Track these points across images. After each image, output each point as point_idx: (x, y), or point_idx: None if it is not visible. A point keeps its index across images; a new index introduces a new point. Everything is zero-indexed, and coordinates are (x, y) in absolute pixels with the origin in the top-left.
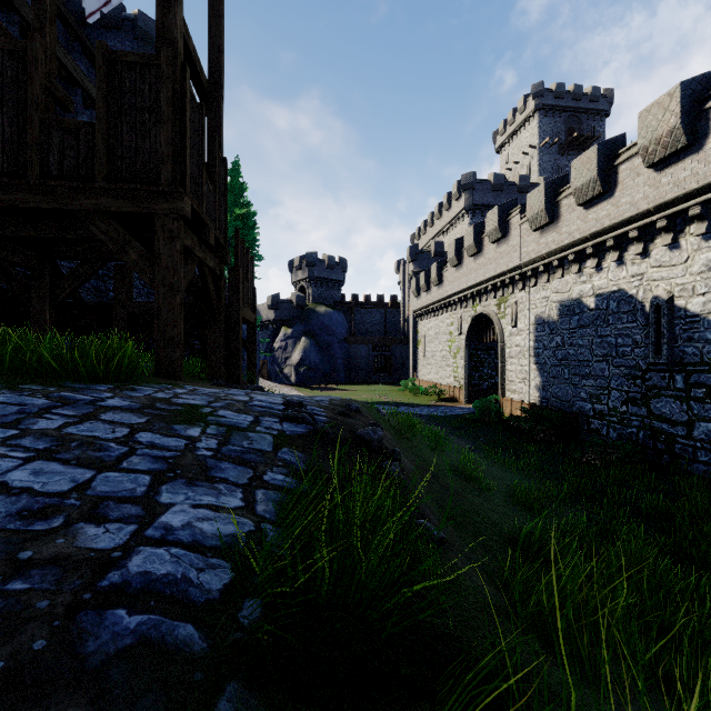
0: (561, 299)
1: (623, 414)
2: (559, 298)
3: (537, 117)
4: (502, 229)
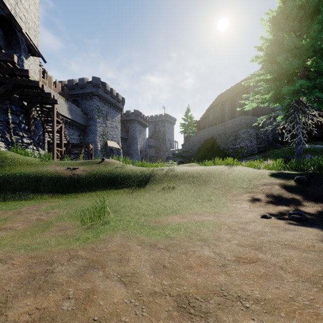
0: None
1: None
2: None
3: None
4: None
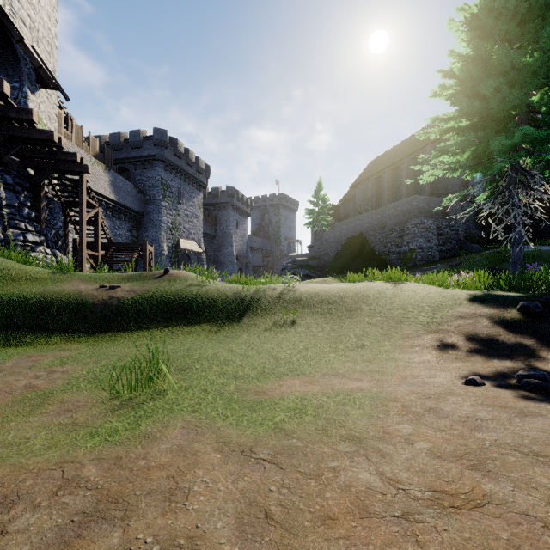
0: None
1: None
2: None
3: None
4: None
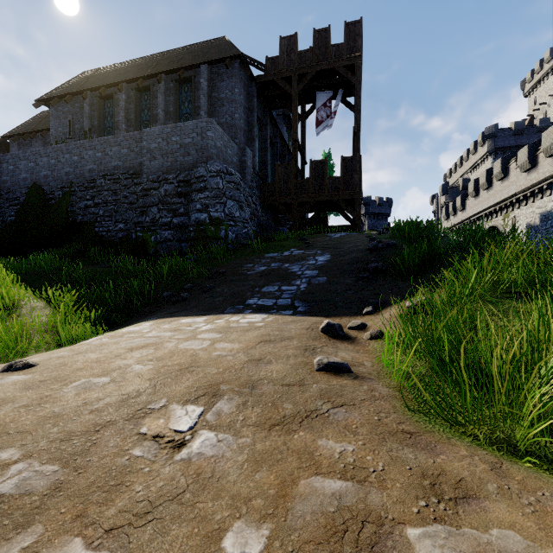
0: (541, 212)
1: None
2: (540, 211)
3: None
4: (504, 172)
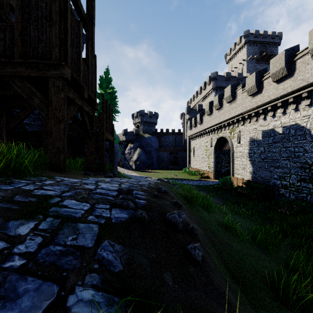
0: (263, 129)
1: (298, 187)
2: (262, 128)
3: (246, 46)
4: (233, 96)
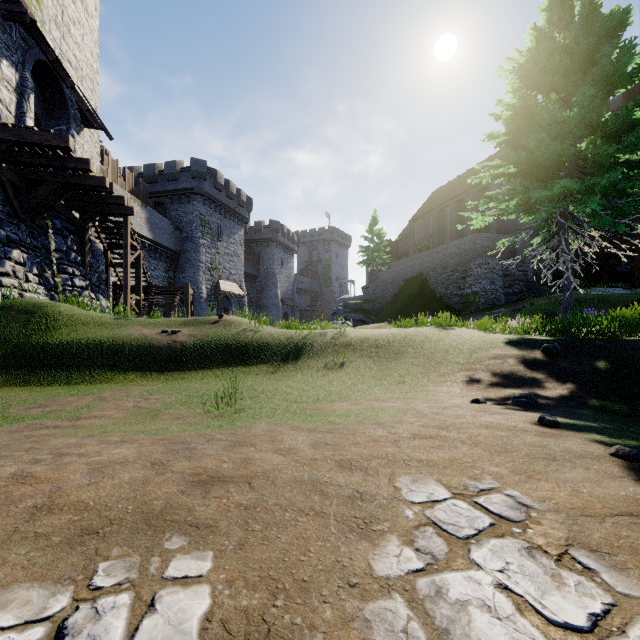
0: None
1: None
2: None
3: None
4: None
